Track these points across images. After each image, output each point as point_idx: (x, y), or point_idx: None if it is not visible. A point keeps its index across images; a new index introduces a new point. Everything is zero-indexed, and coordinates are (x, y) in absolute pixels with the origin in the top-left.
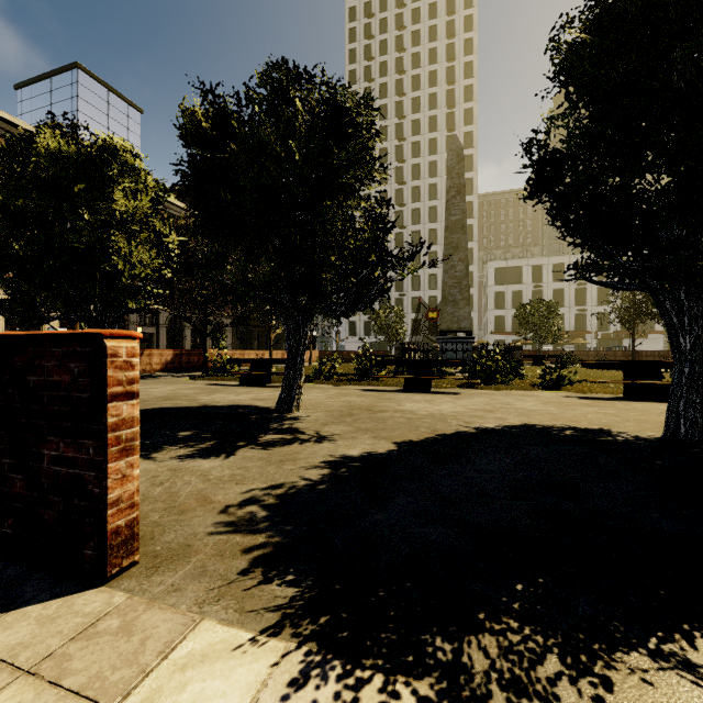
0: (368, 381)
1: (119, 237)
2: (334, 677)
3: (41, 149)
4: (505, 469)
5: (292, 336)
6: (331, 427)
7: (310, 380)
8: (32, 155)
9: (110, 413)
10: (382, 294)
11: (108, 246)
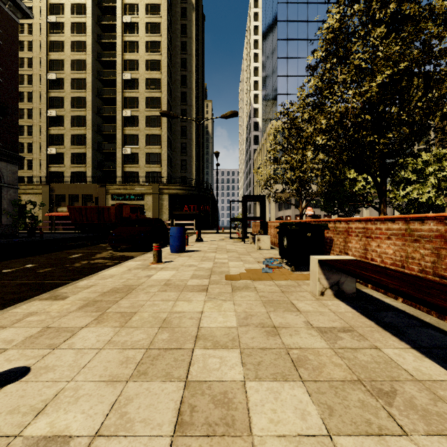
0: None
1: None
2: None
3: None
4: None
5: None
6: None
7: None
8: None
9: None
10: None
11: None
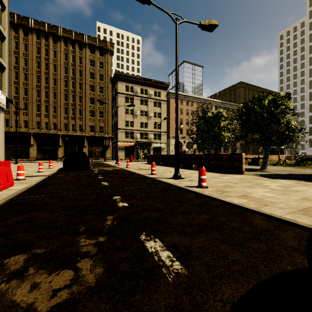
0: (299, 166)
1: (222, 131)
2: (264, 177)
3: (206, 116)
4: (310, 176)
5: (265, 151)
6: (274, 171)
7: (274, 165)
8: (205, 118)
9: (242, 160)
10: (291, 141)
11: (218, 133)
